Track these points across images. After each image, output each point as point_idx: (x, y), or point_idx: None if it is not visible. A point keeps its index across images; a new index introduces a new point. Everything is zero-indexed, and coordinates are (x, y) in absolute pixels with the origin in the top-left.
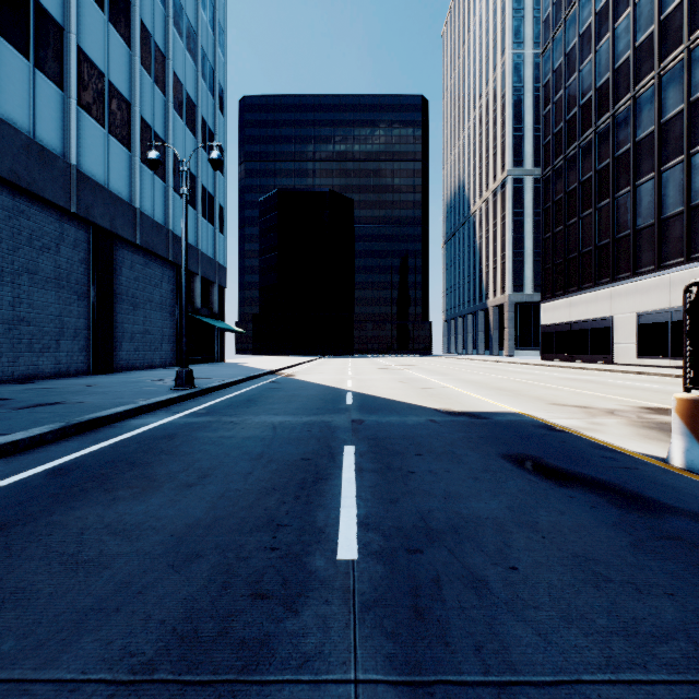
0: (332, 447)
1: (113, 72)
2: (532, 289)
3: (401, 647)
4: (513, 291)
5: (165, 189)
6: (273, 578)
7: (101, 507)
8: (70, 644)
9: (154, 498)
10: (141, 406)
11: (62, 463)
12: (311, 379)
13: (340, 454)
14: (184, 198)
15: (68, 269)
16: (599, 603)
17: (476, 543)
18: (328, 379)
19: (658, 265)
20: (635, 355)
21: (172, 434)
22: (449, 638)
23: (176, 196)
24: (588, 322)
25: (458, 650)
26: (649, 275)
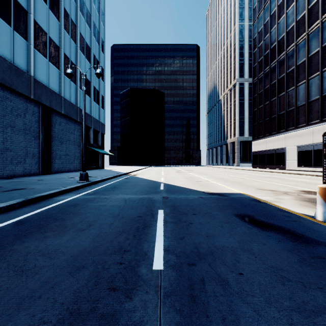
0: (153, 210)
1: (51, 32)
2: (248, 135)
3: (184, 318)
4: (239, 135)
5: (76, 87)
6: (120, 279)
7: (38, 241)
8: (13, 317)
9: (64, 236)
10: (62, 190)
11: (22, 218)
12: (144, 177)
13: (156, 214)
14: (83, 91)
15: (29, 125)
16: (284, 293)
17: (222, 260)
18: (152, 177)
19: (307, 123)
20: (296, 165)
21: (76, 204)
22: (208, 313)
23: (81, 91)
24: (274, 150)
25: (213, 320)
26: (303, 128)
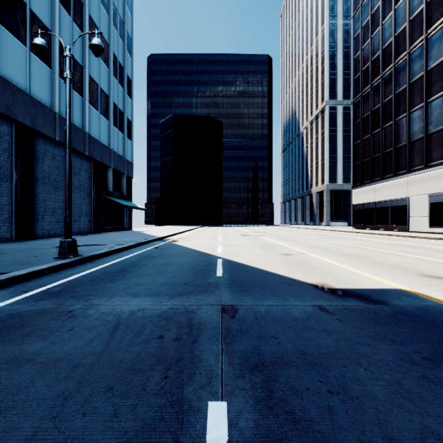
0: (184, 407)
1: (34, 4)
2: (342, 181)
3: None
4: (330, 182)
5: (82, 102)
6: None
7: None
8: None
9: None
10: None
11: None
12: (189, 245)
13: None
14: (67, 81)
15: None
16: None
17: None
18: (202, 245)
19: None
20: (427, 225)
21: None
22: None
23: (92, 108)
24: (389, 202)
25: None
26: (439, 167)
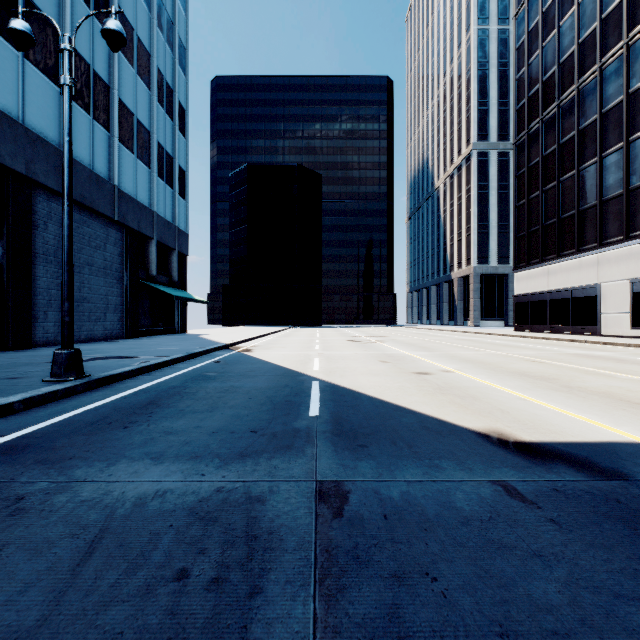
0: None
1: None
2: (497, 261)
3: None
4: (478, 262)
5: (109, 139)
6: None
7: None
8: None
9: None
10: None
11: None
12: (269, 357)
13: None
14: (65, 91)
15: None
16: None
17: None
18: (289, 357)
19: None
20: (628, 326)
21: None
22: None
23: (124, 149)
24: (569, 291)
25: None
26: None
